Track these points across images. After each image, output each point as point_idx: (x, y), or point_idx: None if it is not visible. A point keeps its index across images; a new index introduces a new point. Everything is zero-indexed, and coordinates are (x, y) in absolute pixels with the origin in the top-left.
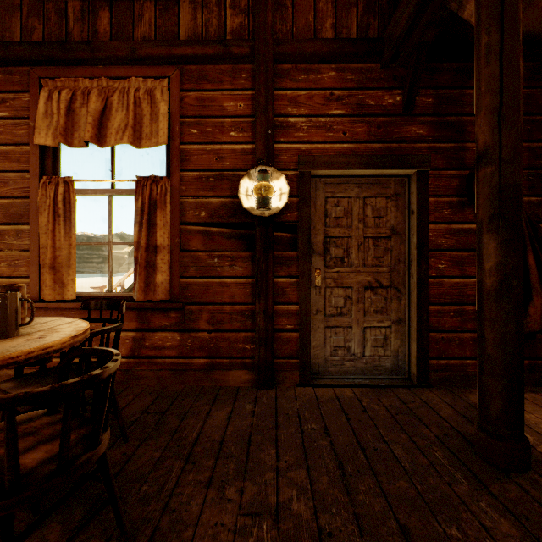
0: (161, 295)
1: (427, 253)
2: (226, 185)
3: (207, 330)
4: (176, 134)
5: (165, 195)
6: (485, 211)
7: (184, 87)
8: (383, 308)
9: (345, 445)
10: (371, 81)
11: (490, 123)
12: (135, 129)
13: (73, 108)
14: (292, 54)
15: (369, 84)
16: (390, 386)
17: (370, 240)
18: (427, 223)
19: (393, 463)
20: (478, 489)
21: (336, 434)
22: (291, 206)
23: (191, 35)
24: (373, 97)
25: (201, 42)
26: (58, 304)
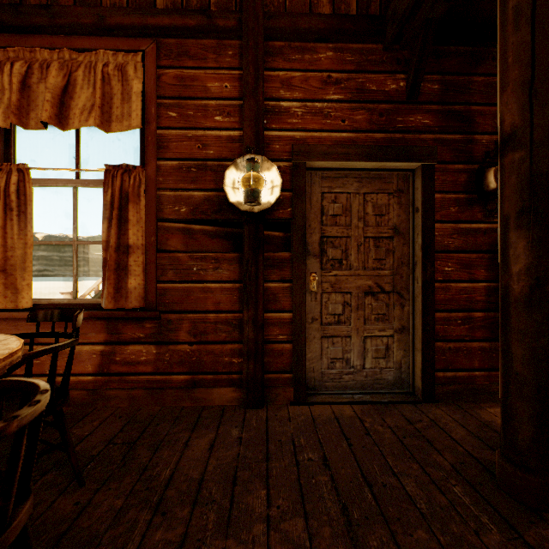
0: (134, 302)
1: (433, 255)
2: (210, 176)
3: (188, 342)
4: (152, 117)
5: (139, 187)
6: (513, 204)
7: (161, 63)
8: (384, 315)
9: (348, 480)
10: (372, 64)
11: (520, 100)
12: (104, 110)
13: (29, 84)
14: (285, 30)
15: (370, 67)
16: (394, 402)
17: (371, 240)
18: (433, 221)
19: (407, 505)
20: (512, 539)
21: (337, 465)
22: (284, 201)
23: (170, 4)
24: (374, 82)
25: (181, 12)
26: (10, 313)
